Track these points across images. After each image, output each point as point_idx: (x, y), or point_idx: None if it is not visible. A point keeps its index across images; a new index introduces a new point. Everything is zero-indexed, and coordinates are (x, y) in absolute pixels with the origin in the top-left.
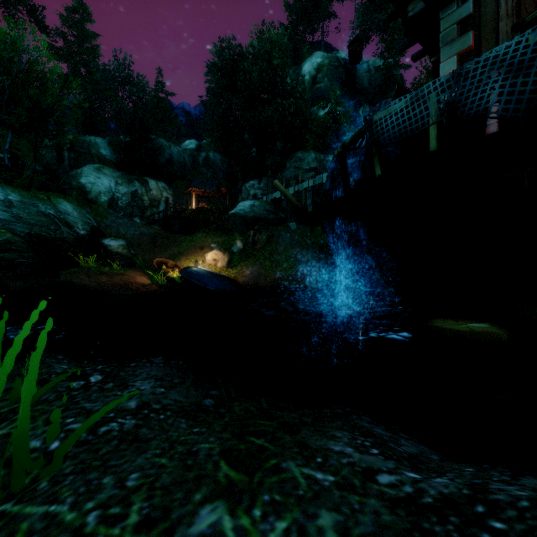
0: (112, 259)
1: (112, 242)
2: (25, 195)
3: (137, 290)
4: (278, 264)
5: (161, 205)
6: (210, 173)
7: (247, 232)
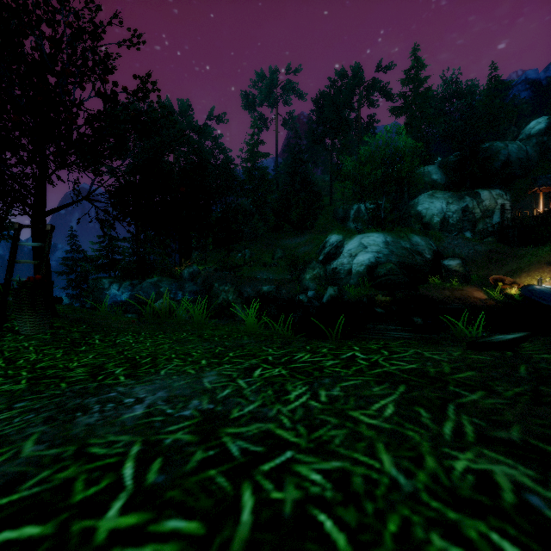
0: (451, 277)
1: (449, 262)
2: (394, 237)
3: (474, 303)
4: None
5: (495, 214)
6: None
7: None
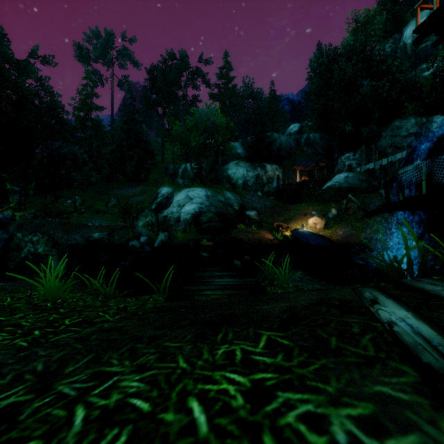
0: (251, 223)
1: (250, 212)
2: (213, 192)
3: (266, 243)
4: (368, 226)
5: (274, 181)
6: (310, 150)
7: (341, 201)
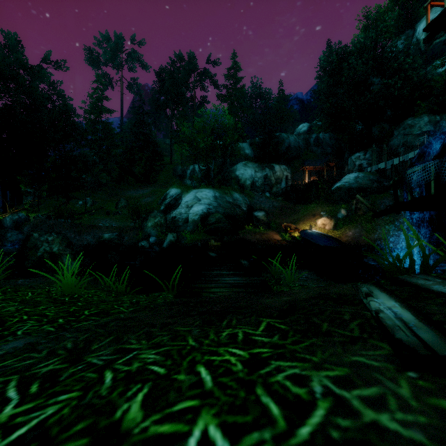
0: (259, 224)
1: (258, 213)
2: (221, 193)
3: (274, 243)
4: (379, 227)
5: (282, 182)
6: (319, 150)
7: (351, 202)
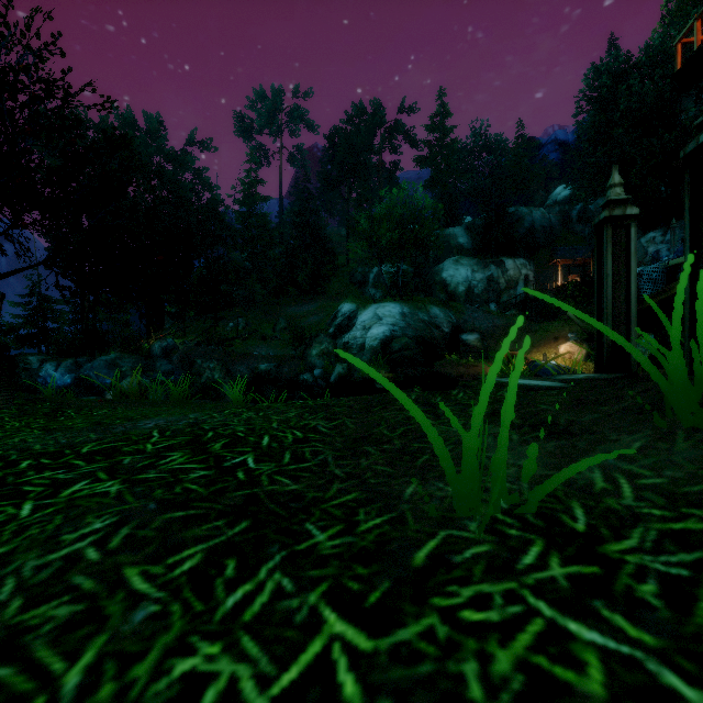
0: (468, 352)
1: (468, 336)
2: (411, 308)
3: None
4: None
5: (519, 286)
6: (587, 229)
7: None
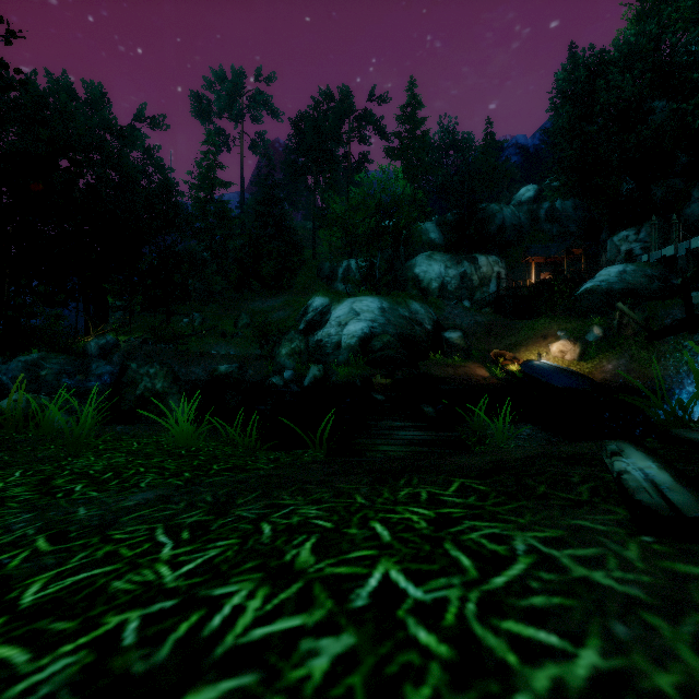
0: (452, 351)
1: (450, 334)
2: (391, 302)
3: (478, 382)
4: (663, 357)
5: (492, 283)
6: (555, 228)
7: (610, 314)
